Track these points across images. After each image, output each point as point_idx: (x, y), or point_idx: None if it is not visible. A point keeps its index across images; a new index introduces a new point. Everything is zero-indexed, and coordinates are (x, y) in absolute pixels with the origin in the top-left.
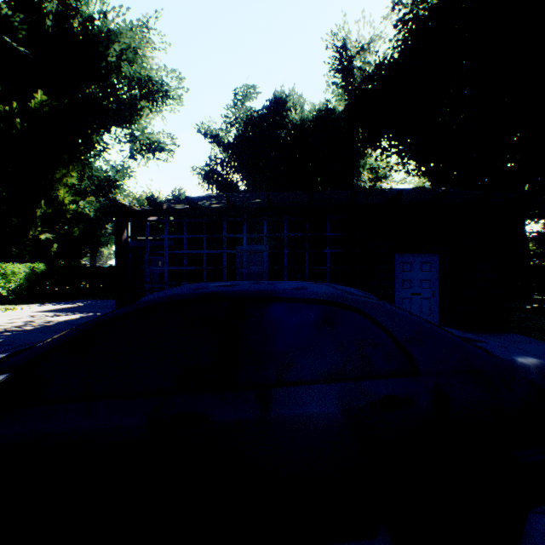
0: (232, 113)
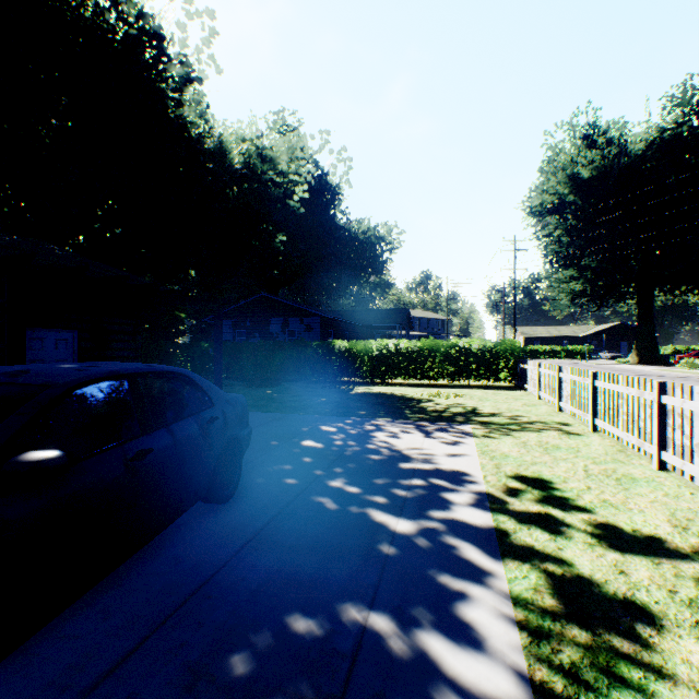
0: None
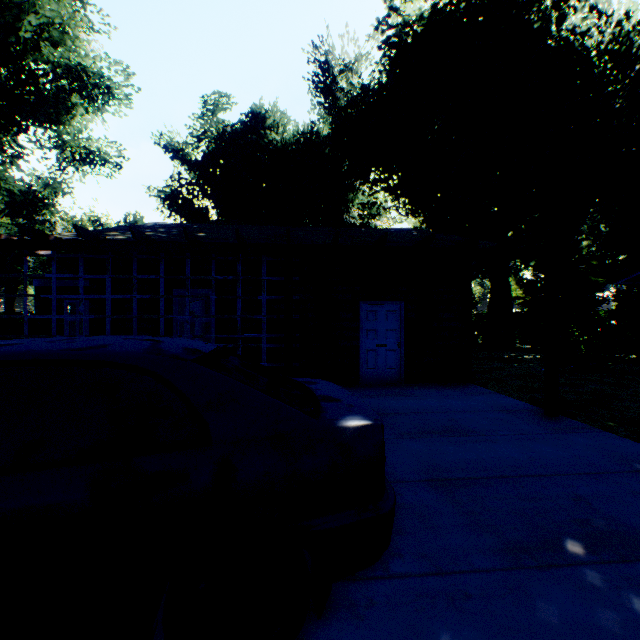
0: (201, 125)
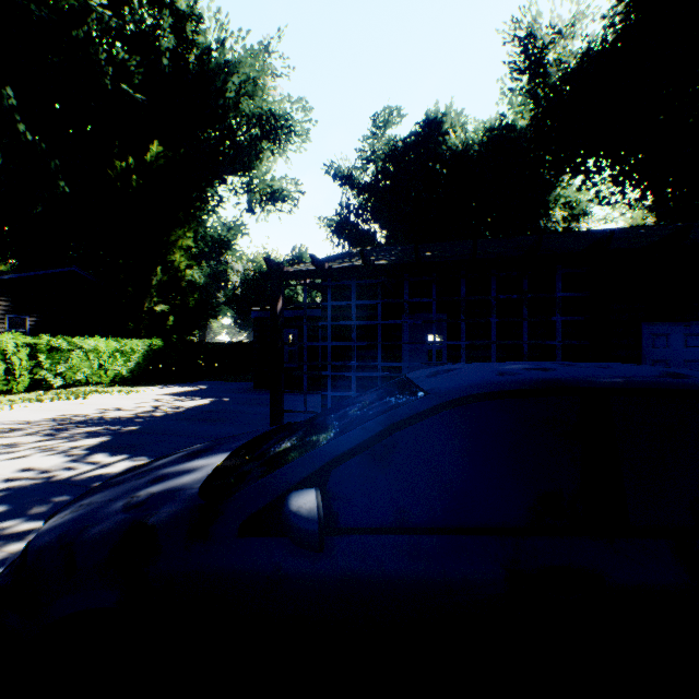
0: (369, 146)
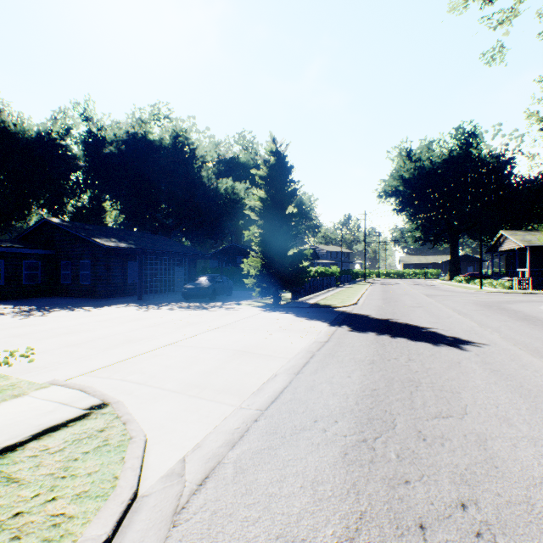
0: None
